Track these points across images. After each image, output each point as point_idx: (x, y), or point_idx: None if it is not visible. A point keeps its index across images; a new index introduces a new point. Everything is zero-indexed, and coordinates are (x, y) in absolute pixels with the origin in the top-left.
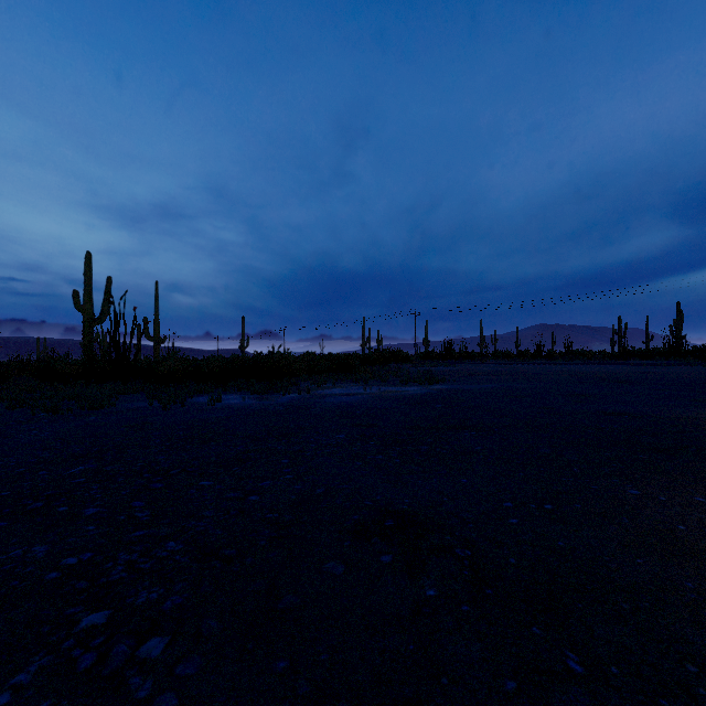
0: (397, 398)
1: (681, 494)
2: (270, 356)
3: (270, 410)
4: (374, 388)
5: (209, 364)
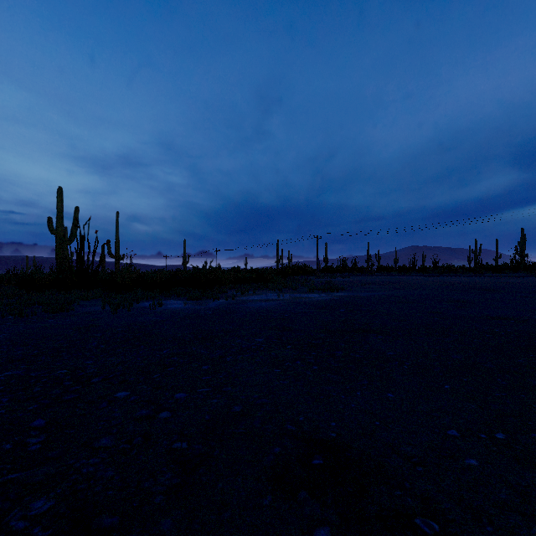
0: (307, 304)
1: None
2: (204, 269)
3: (200, 314)
4: (287, 295)
5: (155, 276)
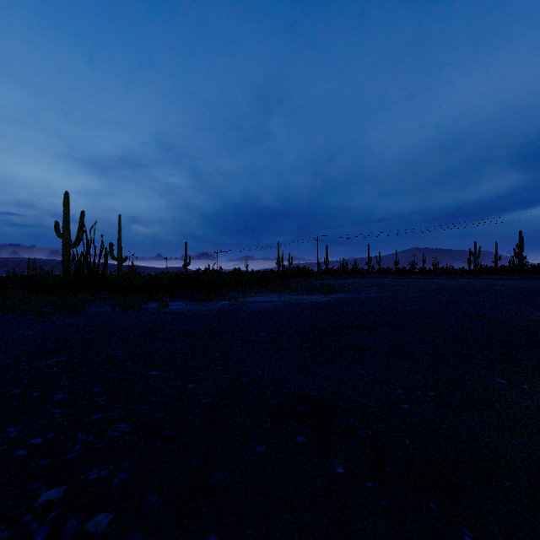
0: (305, 305)
1: (539, 383)
2: (207, 272)
3: (206, 314)
4: (287, 297)
5: (159, 278)
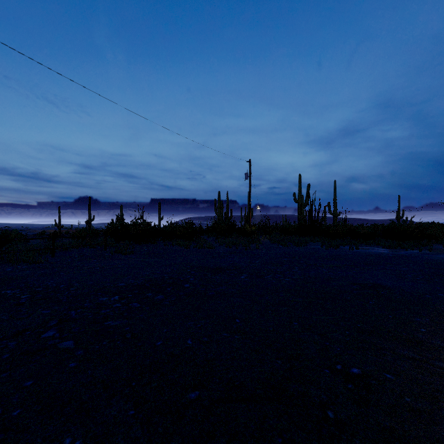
0: None
1: None
2: (403, 224)
3: (381, 255)
4: None
5: (359, 228)
